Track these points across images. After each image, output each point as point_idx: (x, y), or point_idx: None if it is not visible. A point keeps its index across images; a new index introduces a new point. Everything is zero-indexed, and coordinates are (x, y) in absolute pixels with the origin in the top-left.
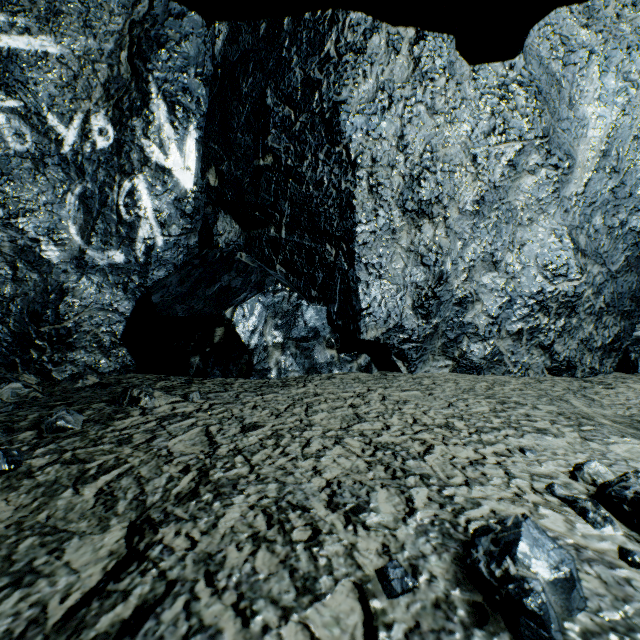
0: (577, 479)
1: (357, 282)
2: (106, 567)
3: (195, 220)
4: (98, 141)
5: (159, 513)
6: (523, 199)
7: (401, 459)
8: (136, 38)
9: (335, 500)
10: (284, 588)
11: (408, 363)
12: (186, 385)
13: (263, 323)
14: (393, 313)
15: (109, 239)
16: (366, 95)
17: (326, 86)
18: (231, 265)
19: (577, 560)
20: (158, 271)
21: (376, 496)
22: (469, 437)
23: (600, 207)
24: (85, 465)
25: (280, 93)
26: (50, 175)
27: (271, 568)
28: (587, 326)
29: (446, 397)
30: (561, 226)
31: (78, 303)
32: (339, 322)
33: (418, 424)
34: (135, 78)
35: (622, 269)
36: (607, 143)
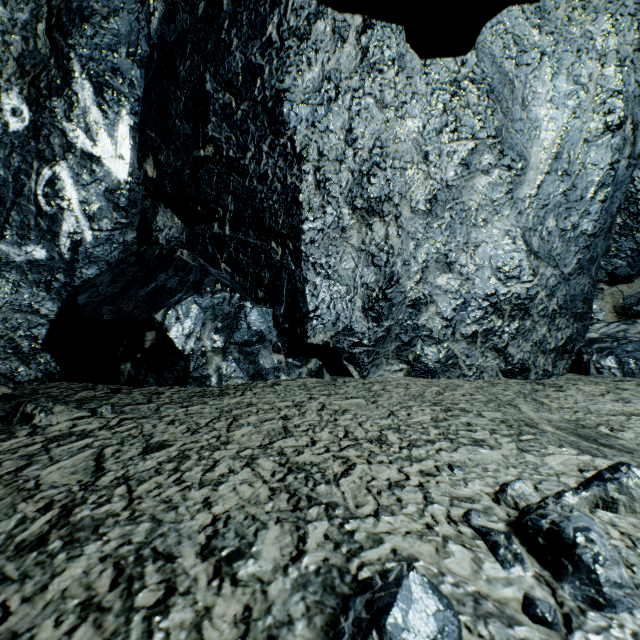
0: (500, 502)
1: (304, 283)
2: None
3: (131, 214)
4: (11, 122)
5: None
6: (477, 199)
7: (312, 484)
8: (56, 9)
9: (213, 543)
10: None
11: (360, 367)
12: (109, 396)
13: (201, 326)
14: (342, 315)
15: (27, 233)
16: (311, 84)
17: (268, 72)
18: (170, 263)
19: (473, 616)
20: (88, 269)
21: (265, 535)
22: (398, 453)
23: (553, 209)
24: None
25: (220, 78)
26: None
27: None
28: (541, 328)
29: (390, 405)
30: (515, 228)
31: None
32: (286, 325)
33: (348, 438)
34: (55, 54)
35: (574, 272)
36: (559, 146)
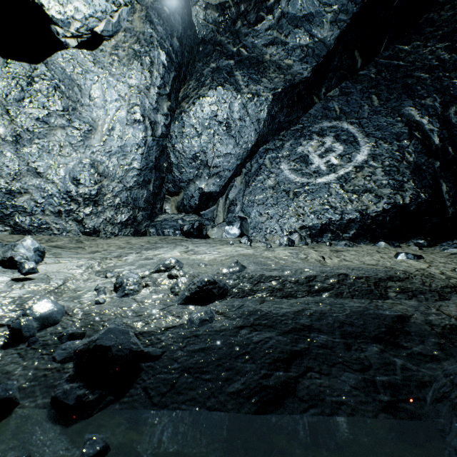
0: None
1: None
2: None
3: None
4: None
5: None
6: (62, 141)
7: None
8: None
9: None
10: None
11: None
12: None
13: None
14: None
15: None
16: None
17: None
18: None
19: None
20: None
21: None
22: None
23: (115, 154)
24: None
25: None
26: None
27: None
28: (110, 212)
29: None
30: (88, 159)
31: None
32: None
33: None
34: None
35: (135, 186)
36: (113, 123)
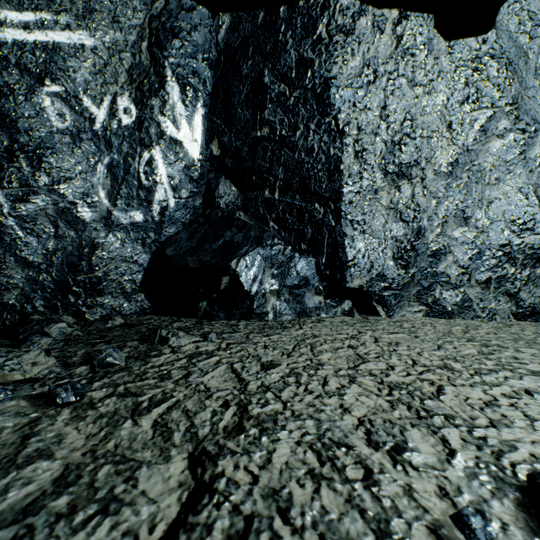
0: None
1: (343, 237)
2: (180, 498)
3: (200, 185)
4: (123, 119)
5: (213, 446)
6: (491, 161)
7: (418, 399)
8: (154, 30)
9: (373, 438)
10: (361, 530)
11: (387, 308)
12: (198, 326)
13: (262, 273)
14: (375, 264)
15: (131, 201)
16: (353, 71)
17: (318, 64)
18: (232, 223)
19: None
20: (170, 228)
21: (410, 435)
22: (472, 378)
23: None
24: (137, 398)
25: (276, 72)
26: (84, 148)
27: (340, 507)
28: None
29: (432, 340)
30: (526, 185)
31: (106, 256)
32: (327, 272)
33: (418, 365)
34: (153, 64)
35: None
36: None
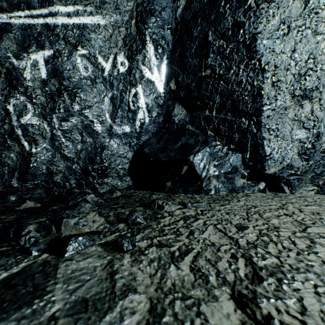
0: None
1: (263, 139)
2: None
3: (163, 108)
4: (120, 69)
5: (246, 290)
6: None
7: None
8: (139, 12)
9: None
10: None
11: (291, 188)
12: (170, 197)
13: (208, 163)
14: (285, 158)
15: (123, 120)
16: (273, 27)
17: (248, 25)
18: (184, 132)
19: None
20: (145, 136)
21: None
22: None
23: None
24: (170, 248)
25: (217, 33)
26: (98, 88)
27: None
28: None
29: None
30: None
31: (109, 153)
32: (250, 163)
33: None
34: (138, 34)
35: None
36: None
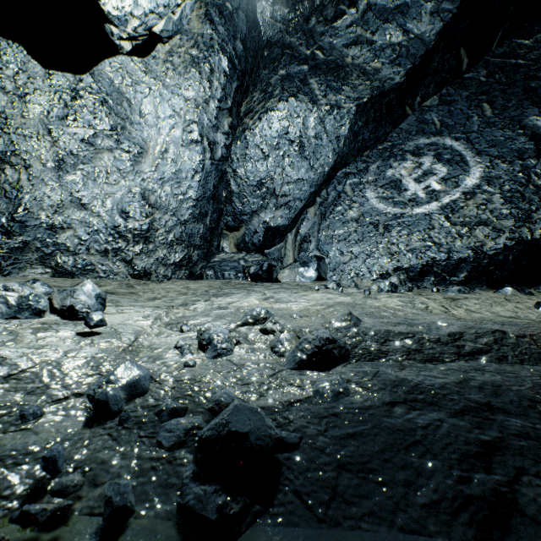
0: None
1: None
2: None
3: None
4: None
5: None
6: (108, 167)
7: None
8: None
9: None
10: None
11: (0, 268)
12: None
13: None
14: None
15: None
16: None
17: None
18: None
19: None
20: None
21: None
22: None
23: (168, 181)
24: None
25: None
26: None
27: None
28: (162, 250)
29: None
30: (138, 188)
31: None
32: None
33: None
34: None
35: (190, 220)
36: (166, 144)
